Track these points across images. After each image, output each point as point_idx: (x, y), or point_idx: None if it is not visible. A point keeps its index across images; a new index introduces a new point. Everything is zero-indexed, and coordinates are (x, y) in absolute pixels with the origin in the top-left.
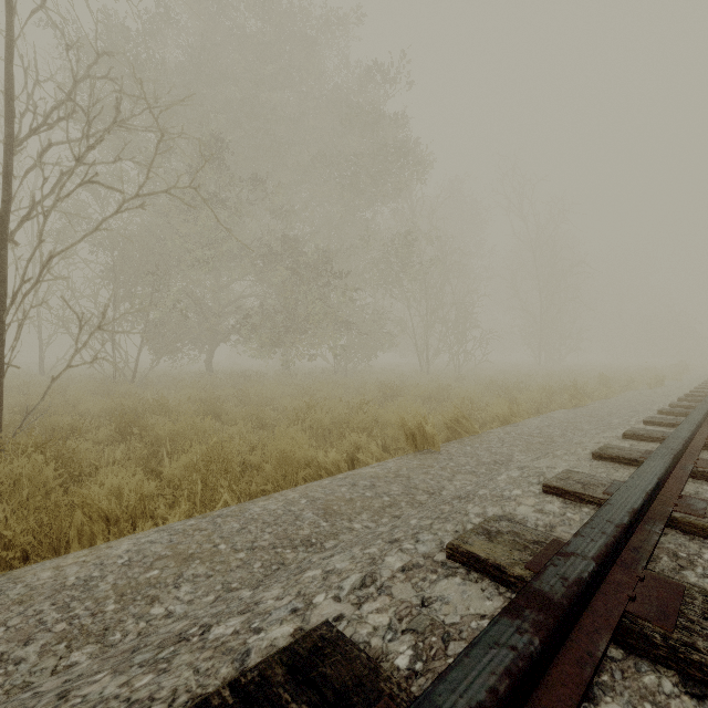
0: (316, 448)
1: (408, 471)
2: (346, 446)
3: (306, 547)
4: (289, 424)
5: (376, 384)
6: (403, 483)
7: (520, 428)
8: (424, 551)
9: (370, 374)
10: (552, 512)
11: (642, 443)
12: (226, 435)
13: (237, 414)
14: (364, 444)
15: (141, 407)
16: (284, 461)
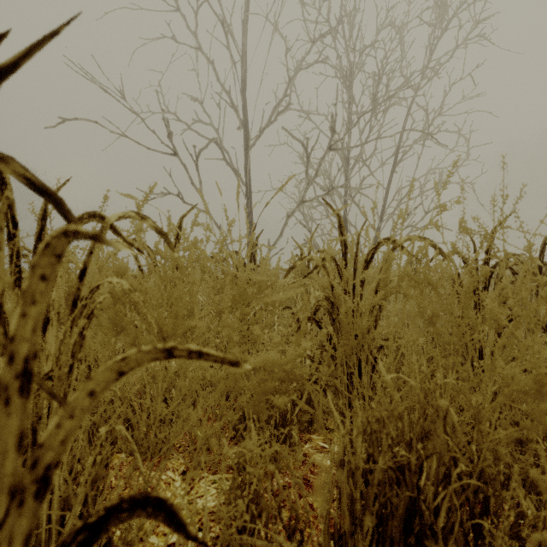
0: None
1: None
2: None
3: None
4: None
5: None
6: None
7: None
8: None
9: None
10: None
11: None
12: None
13: None
14: None
15: None
16: None
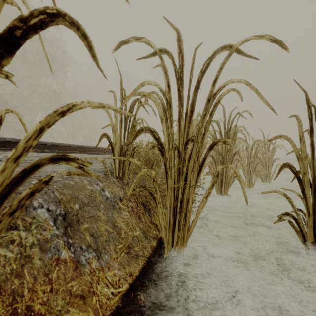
0: None
1: None
2: None
3: None
4: None
5: None
6: None
7: None
8: None
9: None
10: None
11: None
12: None
13: None
14: None
15: None
16: None
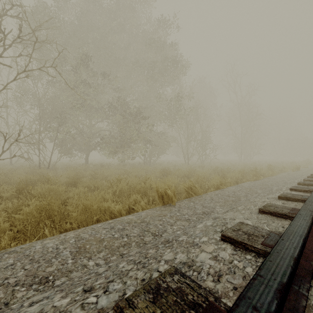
0: (118, 201)
1: (150, 219)
2: (130, 201)
3: (40, 284)
4: (108, 189)
5: (161, 169)
6: (142, 227)
7: (224, 192)
8: (100, 307)
9: (160, 165)
10: (223, 260)
11: (289, 202)
12: (72, 194)
13: (84, 183)
14: (140, 200)
15: (40, 180)
16: (88, 211)
